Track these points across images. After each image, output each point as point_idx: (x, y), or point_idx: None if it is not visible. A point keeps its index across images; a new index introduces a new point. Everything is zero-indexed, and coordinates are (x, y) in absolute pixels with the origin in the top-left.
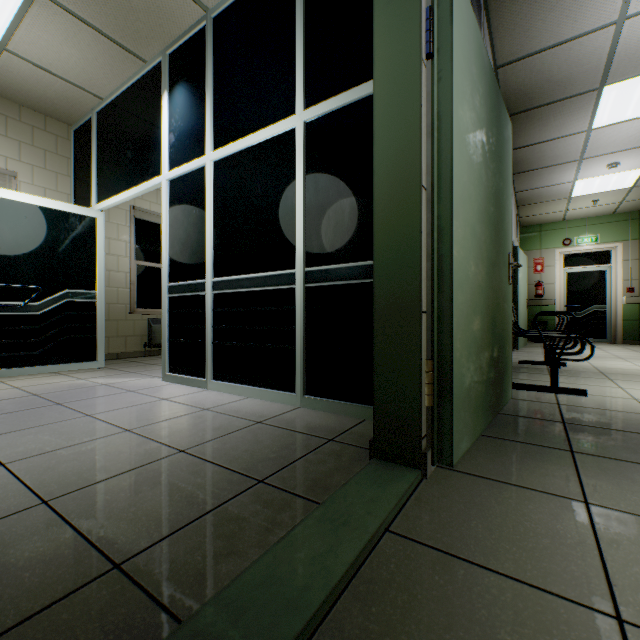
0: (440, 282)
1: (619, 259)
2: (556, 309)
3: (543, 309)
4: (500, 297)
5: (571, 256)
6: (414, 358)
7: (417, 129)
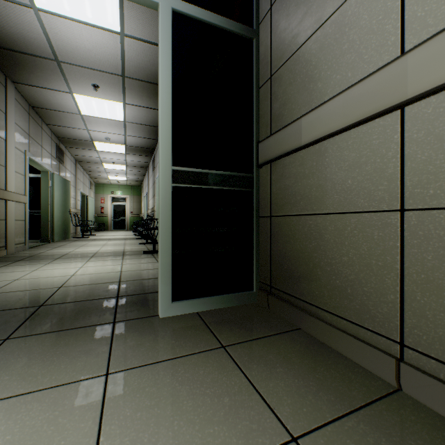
0: (53, 217)
1: (129, 201)
2: (109, 218)
3: (105, 218)
4: (67, 218)
5: (115, 198)
6: (49, 227)
7: (49, 196)
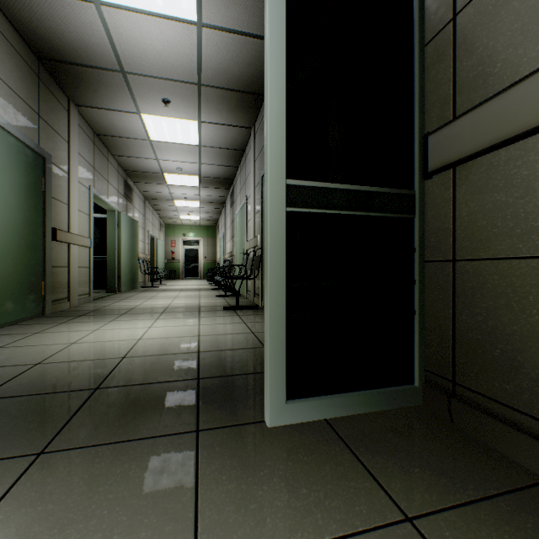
0: (120, 263)
1: (202, 244)
2: (180, 264)
3: (175, 264)
4: (135, 264)
5: (187, 241)
6: (115, 275)
7: (116, 239)
